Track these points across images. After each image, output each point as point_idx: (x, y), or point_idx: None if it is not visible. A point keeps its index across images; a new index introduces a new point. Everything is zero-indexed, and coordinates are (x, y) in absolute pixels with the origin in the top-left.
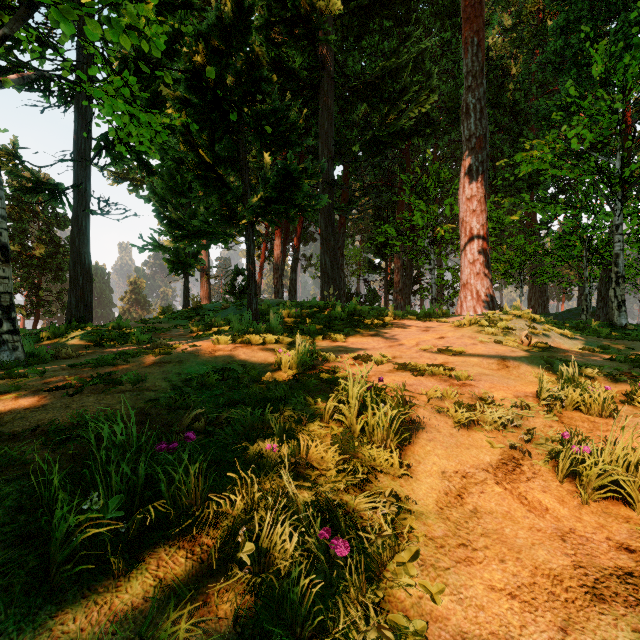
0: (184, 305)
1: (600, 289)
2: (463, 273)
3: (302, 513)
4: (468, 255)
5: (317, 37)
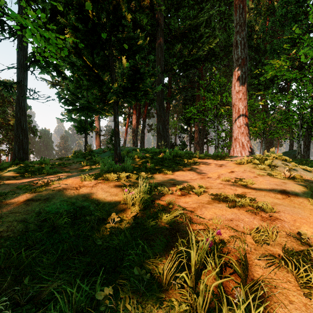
0: (84, 150)
1: (305, 141)
2: (234, 133)
3: None
4: (237, 123)
5: (155, 8)
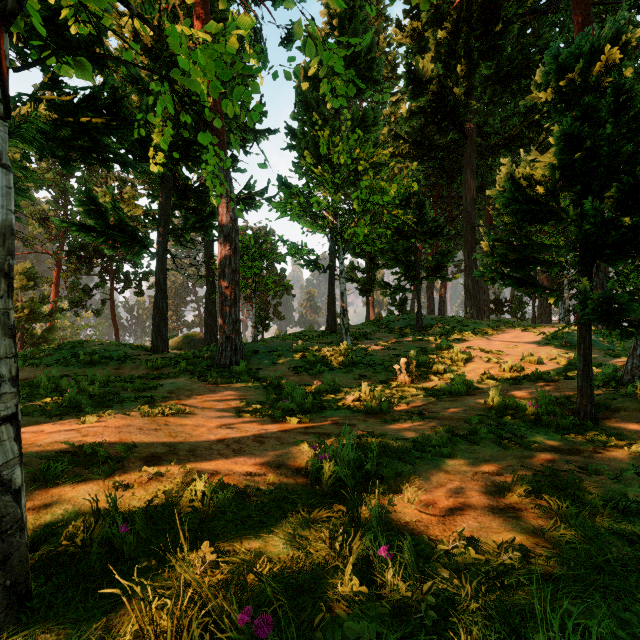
0: (366, 316)
1: None
2: None
3: (442, 364)
4: None
5: (461, 121)
